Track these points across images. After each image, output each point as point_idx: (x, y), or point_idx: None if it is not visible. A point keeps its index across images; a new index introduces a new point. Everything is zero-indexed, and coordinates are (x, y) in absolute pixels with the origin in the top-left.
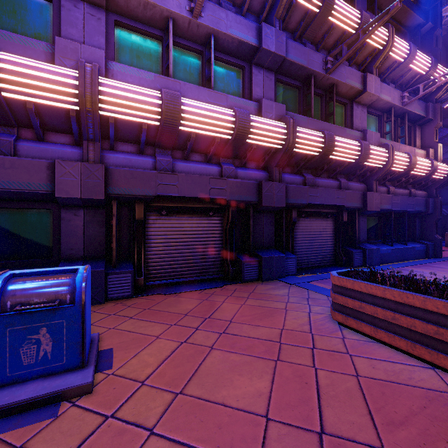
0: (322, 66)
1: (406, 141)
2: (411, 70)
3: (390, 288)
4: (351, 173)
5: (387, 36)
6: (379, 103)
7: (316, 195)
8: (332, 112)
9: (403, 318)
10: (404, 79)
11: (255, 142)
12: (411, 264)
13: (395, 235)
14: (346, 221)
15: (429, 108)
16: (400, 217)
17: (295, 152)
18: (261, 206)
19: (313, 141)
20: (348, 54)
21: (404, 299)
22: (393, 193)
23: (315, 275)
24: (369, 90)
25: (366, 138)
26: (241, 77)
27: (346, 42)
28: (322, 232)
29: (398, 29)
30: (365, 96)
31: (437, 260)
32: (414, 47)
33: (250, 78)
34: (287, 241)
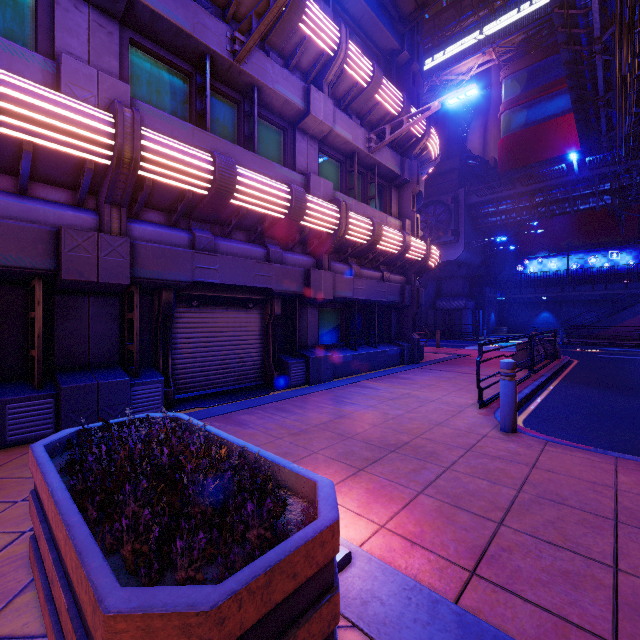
0: (226, 45)
1: (376, 203)
2: (379, 104)
3: (59, 490)
4: (290, 238)
5: (338, 38)
6: (336, 140)
7: (213, 268)
8: (253, 132)
9: (56, 585)
10: (374, 117)
11: (23, 136)
12: (375, 375)
13: (365, 335)
14: (279, 314)
15: (405, 165)
16: (370, 309)
17: (150, 181)
18: (60, 281)
19: (189, 164)
20: (259, 30)
21: (57, 528)
22: (357, 275)
23: (202, 410)
24: (314, 113)
25: (310, 185)
26: (33, 5)
27: (256, 9)
28: (239, 333)
29: (370, 48)
30: (311, 123)
31: (412, 366)
32: (379, 71)
33: (53, 11)
34: (156, 351)
